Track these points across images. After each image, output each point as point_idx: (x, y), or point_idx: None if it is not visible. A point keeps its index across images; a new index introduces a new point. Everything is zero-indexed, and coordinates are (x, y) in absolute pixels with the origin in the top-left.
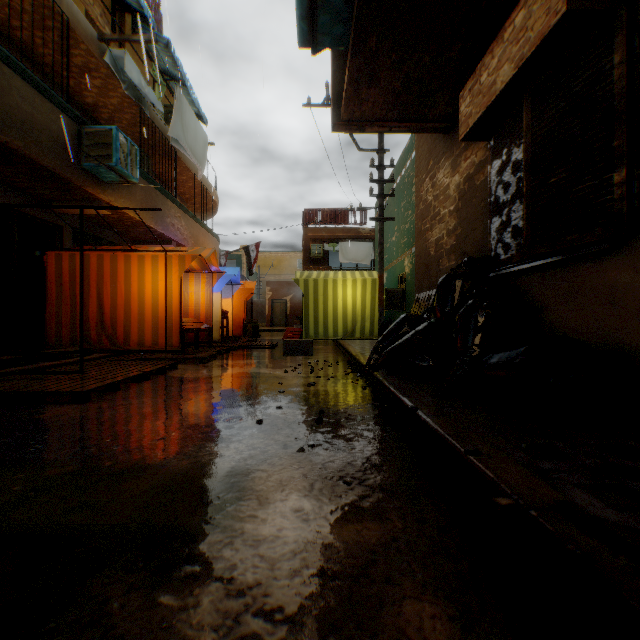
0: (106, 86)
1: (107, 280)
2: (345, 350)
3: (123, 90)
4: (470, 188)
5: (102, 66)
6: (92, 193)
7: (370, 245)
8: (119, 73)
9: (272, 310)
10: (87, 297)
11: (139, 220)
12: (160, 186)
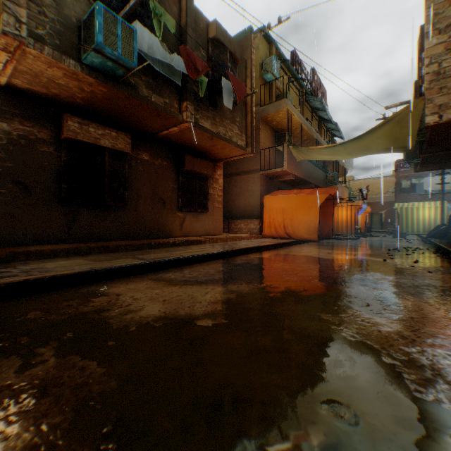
0: None
1: None
2: (420, 237)
3: None
4: None
5: None
6: None
7: (449, 177)
8: None
9: (370, 219)
10: None
11: None
12: None
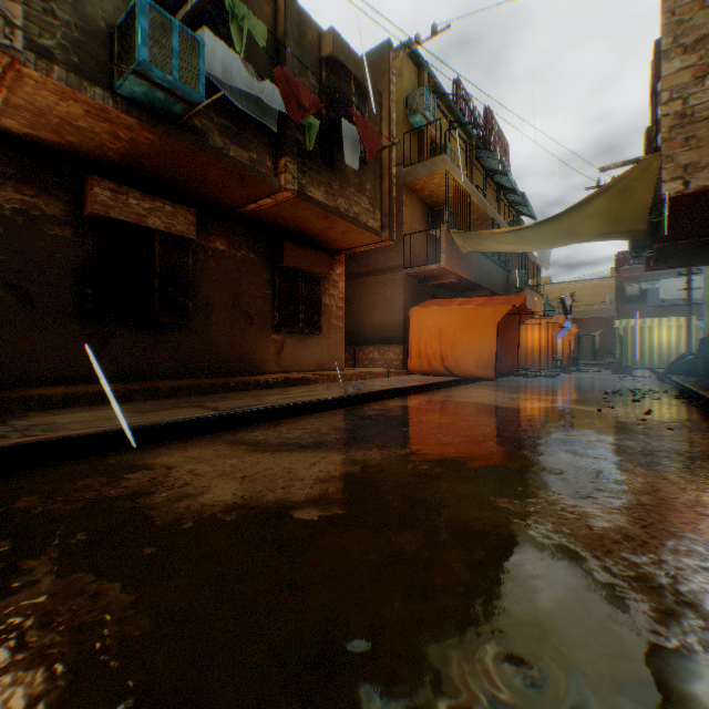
0: None
1: None
2: (655, 372)
3: None
4: None
5: None
6: None
7: (699, 279)
8: None
9: (577, 345)
10: None
11: None
12: None
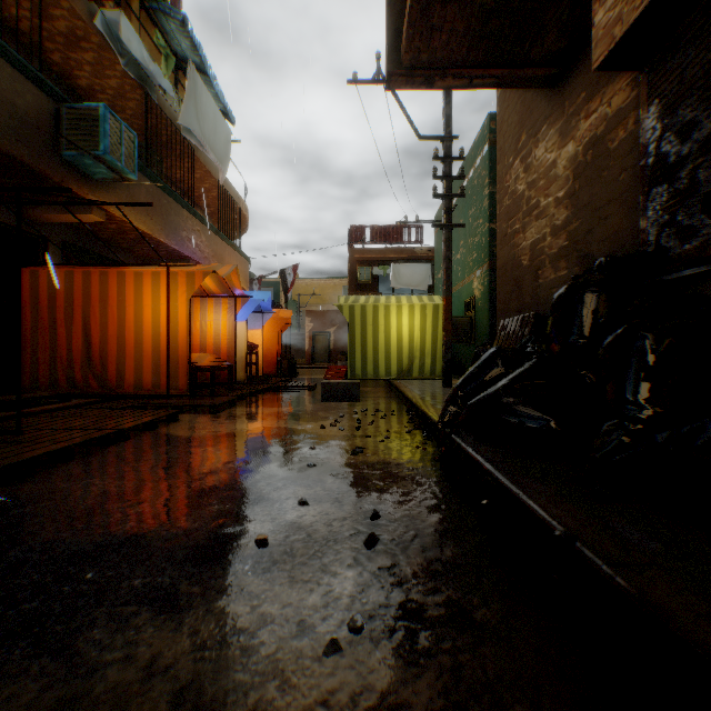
0: (100, 62)
1: (96, 304)
2: (402, 394)
3: (122, 67)
4: (596, 157)
5: (92, 33)
6: (77, 193)
7: (427, 267)
8: (115, 44)
9: (313, 344)
10: (70, 326)
11: (144, 232)
12: (172, 191)
